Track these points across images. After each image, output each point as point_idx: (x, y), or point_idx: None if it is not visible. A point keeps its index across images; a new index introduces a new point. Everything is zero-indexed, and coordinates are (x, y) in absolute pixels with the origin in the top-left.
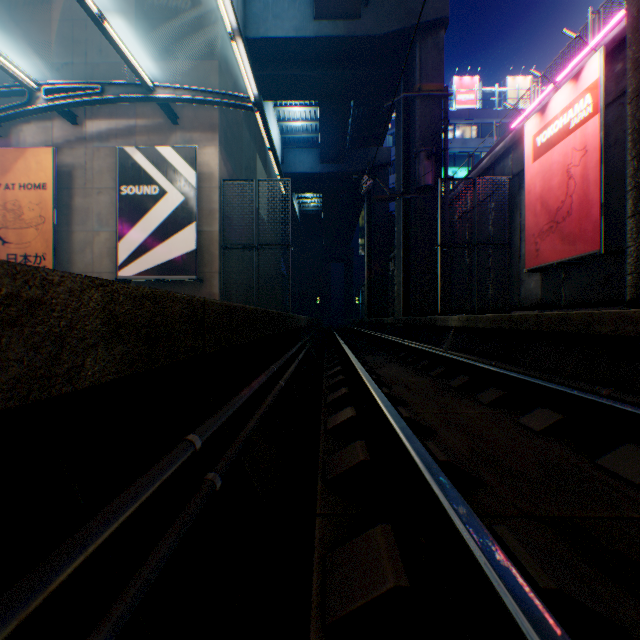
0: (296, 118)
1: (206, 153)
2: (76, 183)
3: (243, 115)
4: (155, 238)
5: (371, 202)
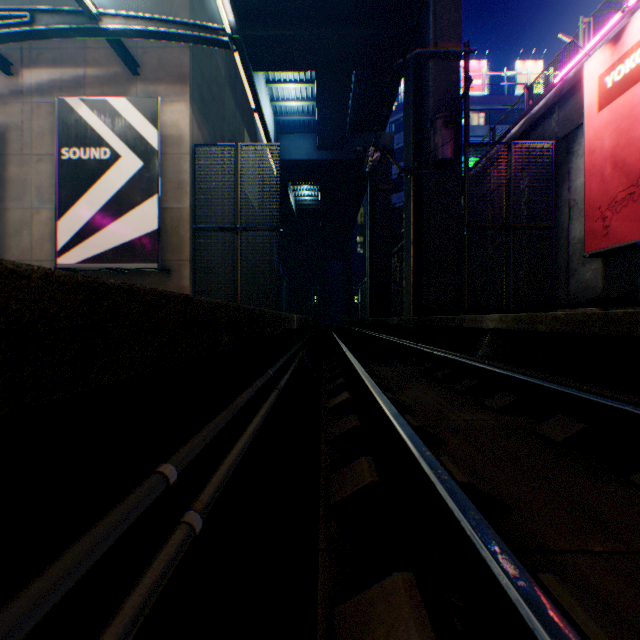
0: (291, 97)
1: (174, 111)
2: (10, 148)
3: (226, 77)
4: (105, 215)
5: (372, 192)
